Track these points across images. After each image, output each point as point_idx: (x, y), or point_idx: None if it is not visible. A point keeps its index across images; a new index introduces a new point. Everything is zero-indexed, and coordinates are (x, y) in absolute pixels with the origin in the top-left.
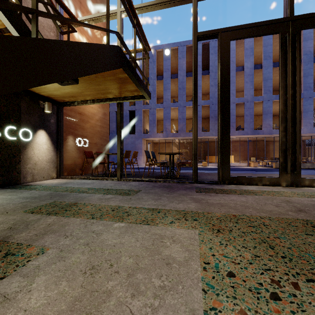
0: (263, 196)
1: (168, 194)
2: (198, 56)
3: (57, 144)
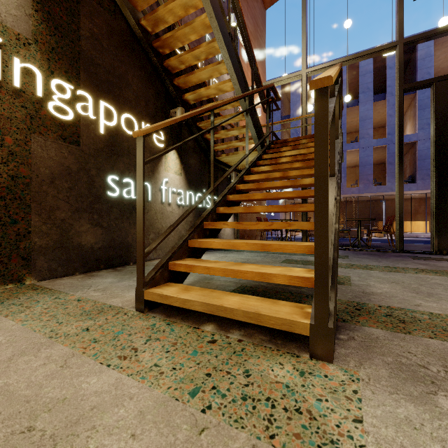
0: None
1: (383, 259)
2: (366, 75)
3: None
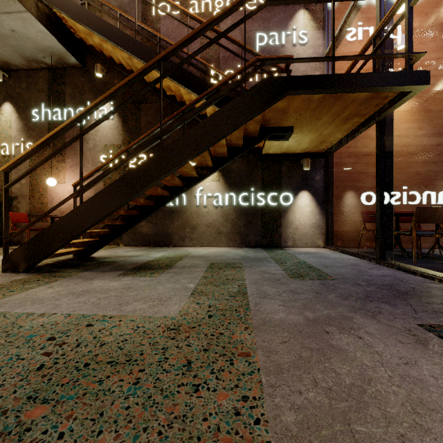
0: None
1: (338, 297)
2: None
3: (324, 205)
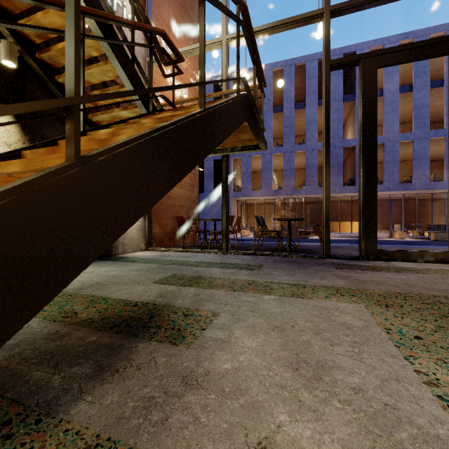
0: (429, 275)
1: (301, 270)
2: (312, 79)
3: None
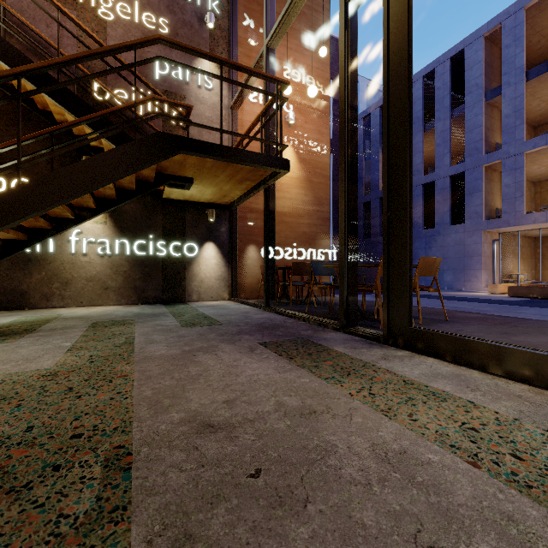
0: (322, 385)
1: (216, 335)
2: None
3: (229, 257)
